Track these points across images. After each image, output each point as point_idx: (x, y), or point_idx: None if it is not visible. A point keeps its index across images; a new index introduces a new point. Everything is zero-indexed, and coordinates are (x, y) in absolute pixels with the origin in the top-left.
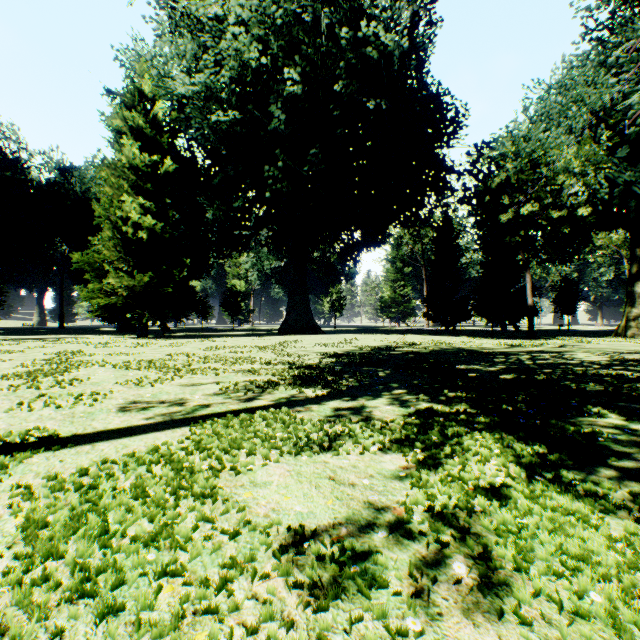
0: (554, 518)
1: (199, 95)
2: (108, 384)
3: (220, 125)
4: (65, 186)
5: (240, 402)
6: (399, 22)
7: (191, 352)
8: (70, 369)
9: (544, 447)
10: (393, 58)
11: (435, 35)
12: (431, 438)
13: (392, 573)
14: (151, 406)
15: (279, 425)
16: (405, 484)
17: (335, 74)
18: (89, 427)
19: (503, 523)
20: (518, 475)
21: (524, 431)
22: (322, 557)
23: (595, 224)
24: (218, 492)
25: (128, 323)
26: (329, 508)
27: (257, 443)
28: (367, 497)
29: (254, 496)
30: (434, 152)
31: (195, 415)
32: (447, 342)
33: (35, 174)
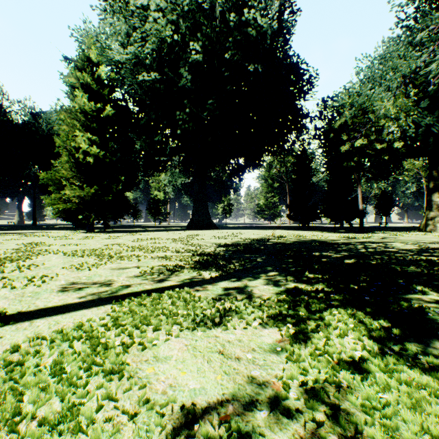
0: (411, 394)
1: (130, 62)
2: (57, 268)
3: (145, 83)
4: (35, 125)
5: (153, 283)
6: (271, 10)
7: (123, 243)
8: (31, 256)
9: (387, 321)
10: (266, 36)
11: (296, 21)
12: (299, 314)
13: None
14: (85, 286)
15: (181, 303)
16: (281, 358)
17: (226, 47)
18: (32, 305)
19: (367, 399)
20: (372, 348)
21: (369, 307)
22: None
23: (405, 154)
24: (125, 368)
25: (80, 222)
26: (218, 383)
27: (163, 319)
28: (250, 371)
29: (155, 371)
30: (294, 103)
31: (118, 294)
32: (304, 235)
33: (15, 117)
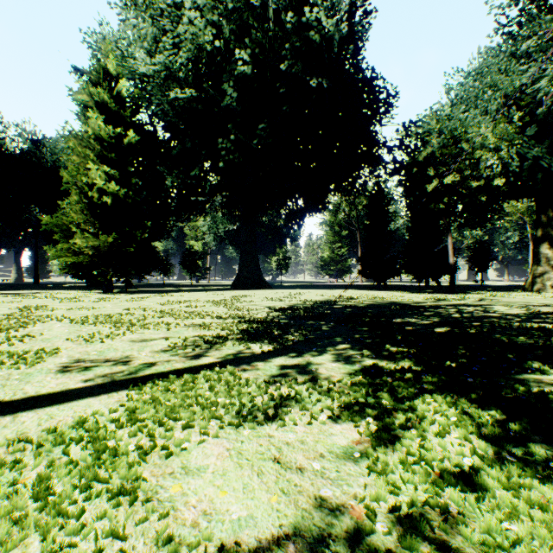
0: (550, 525)
1: (159, 75)
2: (59, 340)
3: (178, 101)
4: (37, 155)
5: (186, 360)
6: (339, 9)
7: (149, 306)
8: (27, 324)
9: (501, 412)
10: (333, 42)
11: (370, 24)
12: (382, 402)
13: None
14: (94, 365)
15: (222, 388)
16: (361, 467)
17: (281, 56)
18: (19, 392)
19: (488, 532)
20: (484, 452)
21: (475, 392)
22: None
23: (506, 193)
24: (140, 485)
25: (94, 279)
26: (273, 509)
27: (196, 411)
28: (318, 489)
29: (183, 490)
30: (368, 129)
31: (137, 375)
32: (380, 296)
33: (10, 145)
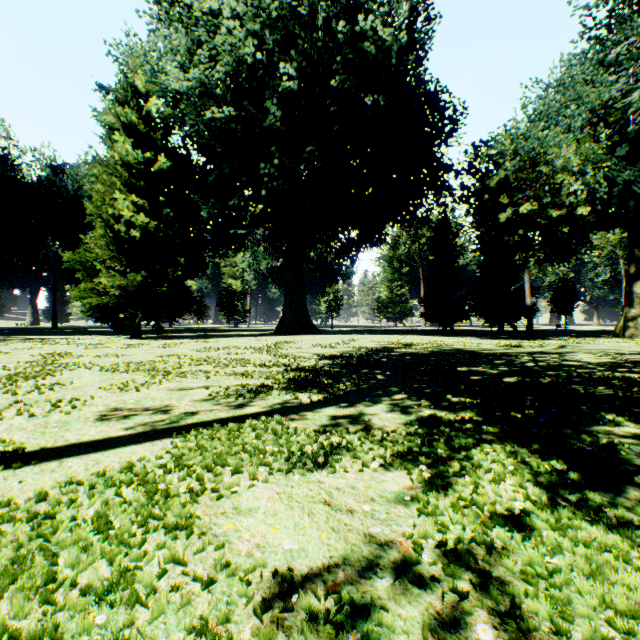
0: (590, 558)
1: (194, 91)
2: (91, 389)
3: (215, 122)
4: (57, 184)
5: (230, 409)
6: (397, 16)
7: (183, 353)
8: (54, 372)
9: (562, 462)
10: (391, 53)
11: (433, 31)
12: (437, 452)
13: (401, 639)
14: (133, 414)
15: (270, 436)
16: (411, 510)
17: (332, 70)
18: (61, 439)
19: (530, 564)
20: (538, 498)
21: (537, 443)
22: (314, 616)
23: (593, 224)
24: (195, 522)
25: (121, 323)
26: (324, 543)
27: (244, 458)
28: (368, 528)
29: (236, 527)
30: (432, 151)
31: (179, 424)
32: (445, 343)
33: (27, 172)
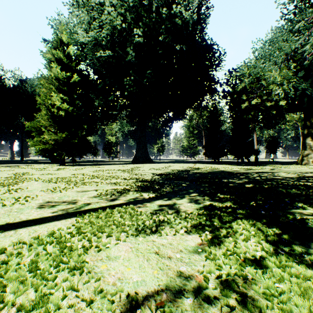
0: (300, 284)
1: (91, 43)
2: (37, 191)
3: (102, 58)
4: (23, 88)
5: (107, 201)
6: (192, 6)
7: (85, 173)
8: (18, 182)
9: (279, 229)
10: (189, 24)
11: (210, 14)
12: (214, 224)
13: None
14: (57, 204)
15: (127, 216)
16: (202, 257)
17: (160, 32)
18: (17, 218)
19: (267, 288)
20: (268, 249)
21: (265, 219)
22: None
23: (287, 109)
24: (85, 265)
25: (54, 158)
26: (155, 277)
27: (114, 228)
28: (179, 267)
29: (108, 268)
30: (209, 73)
31: (81, 210)
32: (215, 167)
33: (7, 82)
